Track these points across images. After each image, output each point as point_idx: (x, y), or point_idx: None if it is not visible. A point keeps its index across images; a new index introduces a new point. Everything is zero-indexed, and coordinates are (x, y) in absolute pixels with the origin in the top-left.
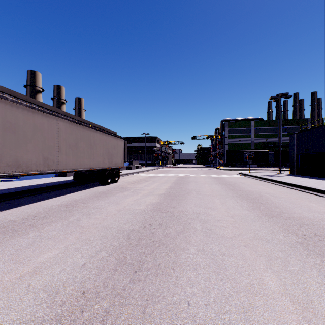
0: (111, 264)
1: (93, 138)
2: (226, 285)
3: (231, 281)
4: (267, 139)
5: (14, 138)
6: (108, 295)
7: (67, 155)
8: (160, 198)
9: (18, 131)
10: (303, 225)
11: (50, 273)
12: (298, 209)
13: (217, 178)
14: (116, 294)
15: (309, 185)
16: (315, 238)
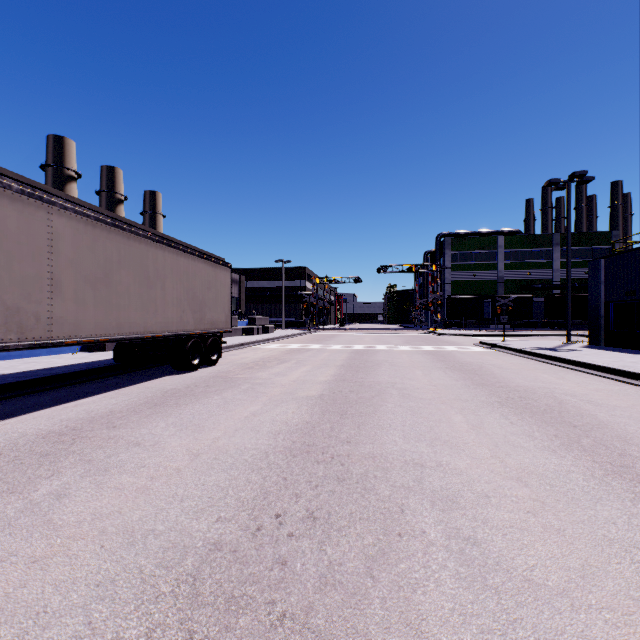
0: None
1: (153, 262)
2: None
3: None
4: (531, 273)
5: None
6: None
7: (79, 301)
8: (311, 409)
9: None
10: None
11: None
12: None
13: (437, 354)
14: None
15: None
16: None
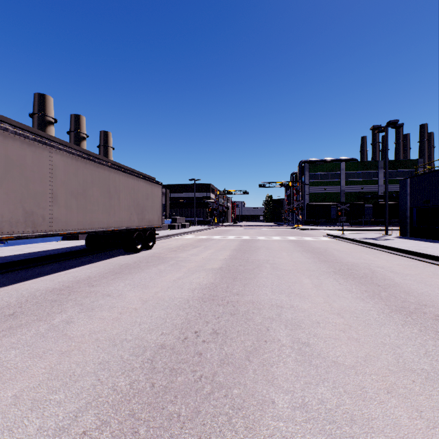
0: None
1: (112, 182)
2: None
3: None
4: (363, 187)
5: None
6: None
7: (68, 207)
8: (214, 276)
9: None
10: None
11: None
12: None
13: (298, 242)
14: None
15: None
16: None
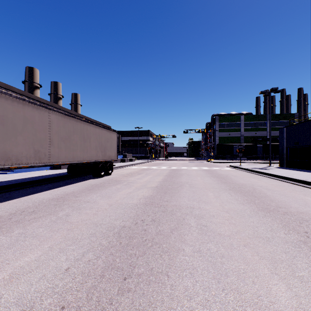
0: (98, 269)
1: (86, 131)
2: (229, 297)
3: (234, 291)
4: (256, 133)
5: (3, 130)
6: None
7: (59, 148)
8: (153, 191)
9: (7, 123)
10: (303, 221)
11: (28, 281)
12: (294, 203)
13: (209, 171)
14: (101, 310)
15: (300, 178)
16: None
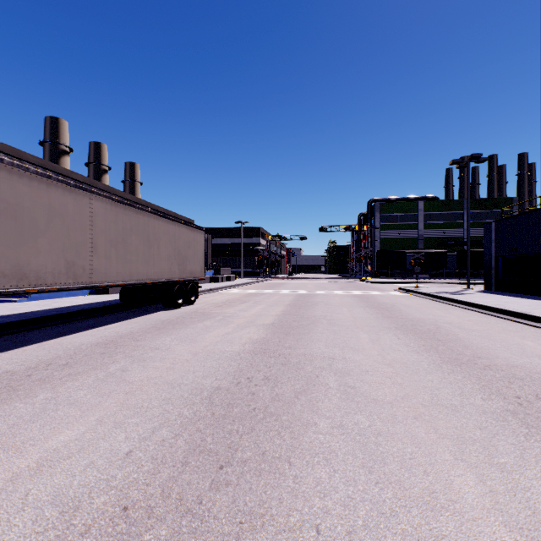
0: (178, 453)
1: (152, 229)
2: (385, 494)
3: (394, 485)
4: (446, 231)
5: (15, 228)
6: (170, 514)
7: (107, 257)
8: (266, 331)
9: (21, 217)
10: (515, 380)
11: (67, 471)
12: (504, 351)
13: (362, 297)
14: (185, 512)
15: (518, 309)
16: (538, 403)
